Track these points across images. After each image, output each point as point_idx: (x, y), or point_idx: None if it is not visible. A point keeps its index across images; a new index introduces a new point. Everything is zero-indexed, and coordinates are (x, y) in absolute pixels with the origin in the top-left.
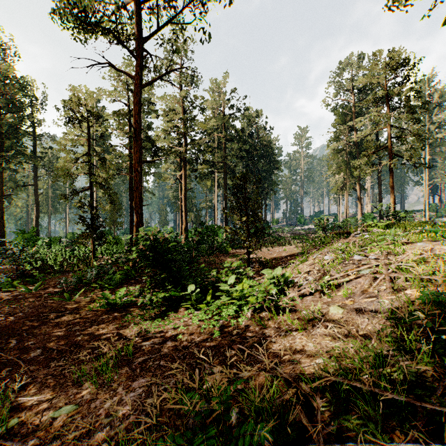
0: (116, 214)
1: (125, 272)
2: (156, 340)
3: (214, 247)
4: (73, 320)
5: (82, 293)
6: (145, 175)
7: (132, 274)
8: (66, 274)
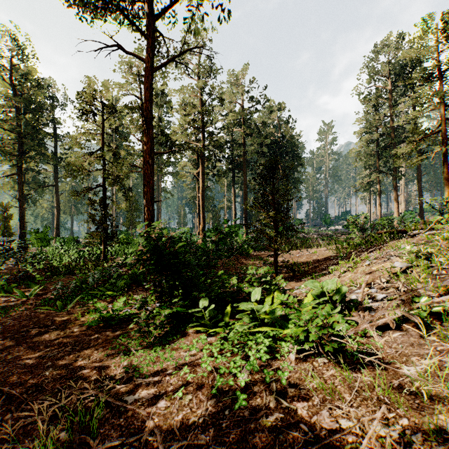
0: (133, 215)
1: (132, 276)
2: (144, 393)
3: (233, 249)
4: (54, 339)
5: (79, 301)
6: (161, 172)
7: (140, 279)
8: (72, 276)
